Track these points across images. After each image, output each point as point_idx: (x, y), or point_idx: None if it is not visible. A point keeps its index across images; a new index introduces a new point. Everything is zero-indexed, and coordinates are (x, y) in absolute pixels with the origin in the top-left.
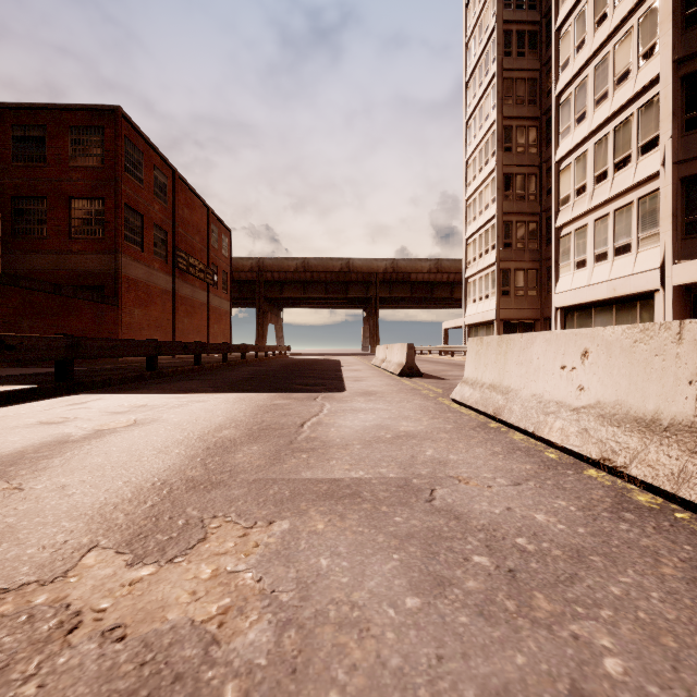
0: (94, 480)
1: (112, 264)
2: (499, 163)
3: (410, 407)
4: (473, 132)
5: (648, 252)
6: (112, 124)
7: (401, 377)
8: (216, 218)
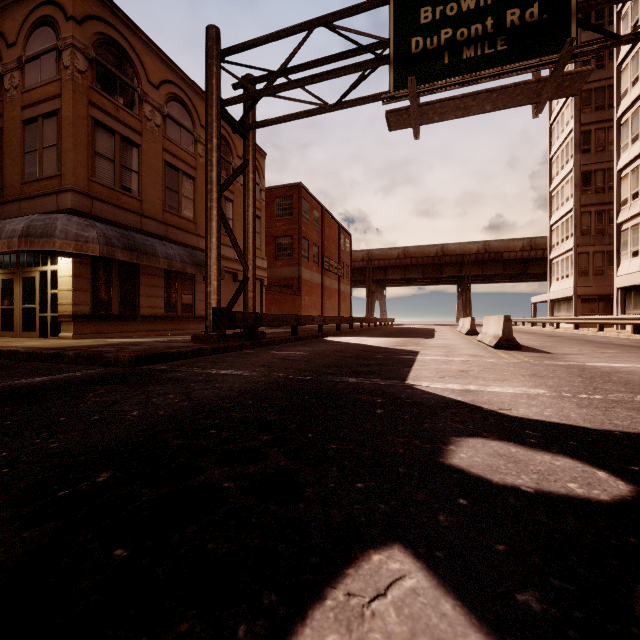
0: (383, 344)
1: (297, 272)
2: (576, 164)
3: (457, 341)
4: (556, 134)
5: None
6: (297, 193)
7: (467, 335)
8: (342, 229)
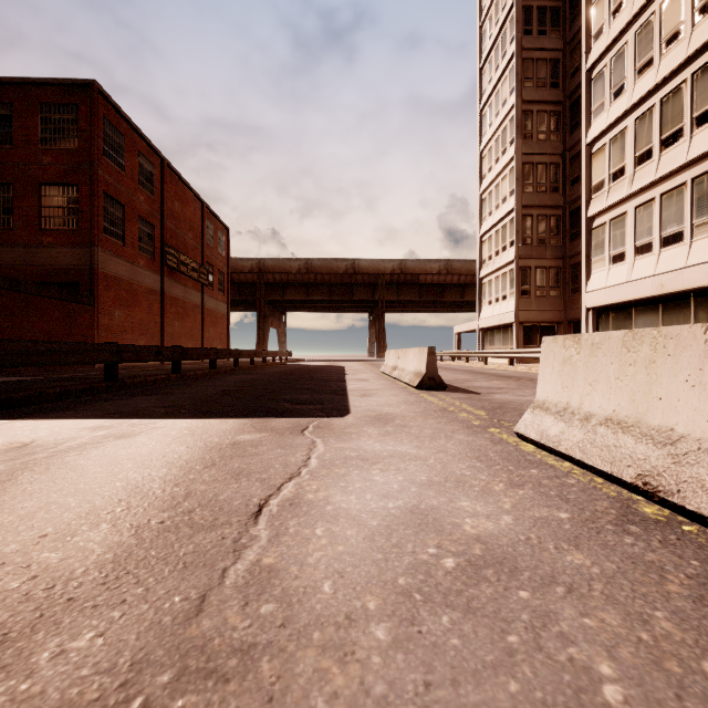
0: None
1: (88, 258)
2: (518, 152)
3: (455, 452)
4: (488, 120)
5: (706, 240)
6: (88, 101)
7: (419, 390)
8: (211, 214)
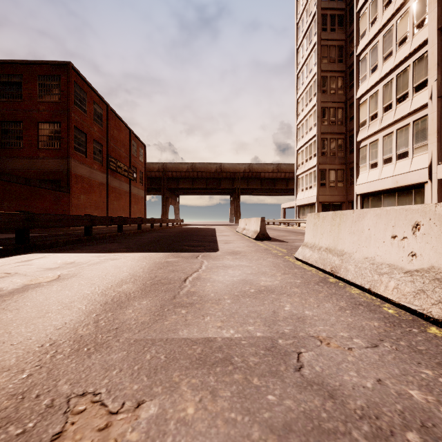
0: None
1: (66, 165)
2: (318, 101)
3: (265, 264)
4: (301, 81)
5: (420, 156)
6: (66, 74)
7: (256, 240)
8: (135, 136)
